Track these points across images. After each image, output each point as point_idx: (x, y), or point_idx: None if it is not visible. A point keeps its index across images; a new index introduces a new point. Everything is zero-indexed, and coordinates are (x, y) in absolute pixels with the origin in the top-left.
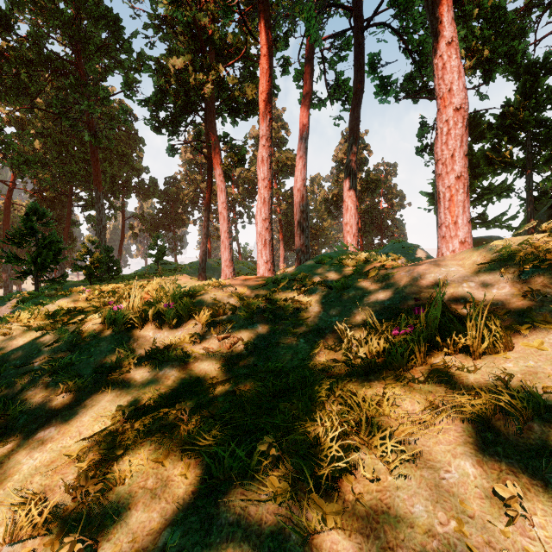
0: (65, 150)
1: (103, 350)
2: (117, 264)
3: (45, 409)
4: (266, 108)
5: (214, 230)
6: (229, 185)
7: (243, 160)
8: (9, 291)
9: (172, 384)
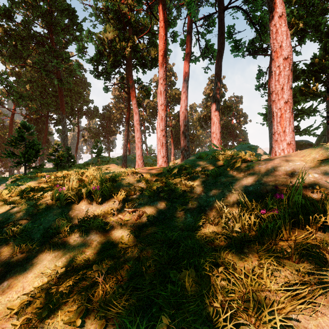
0: (44, 90)
1: (50, 220)
2: (73, 157)
3: (4, 265)
4: (163, 60)
5: (132, 137)
6: (141, 110)
7: (149, 94)
8: (12, 174)
9: (94, 247)
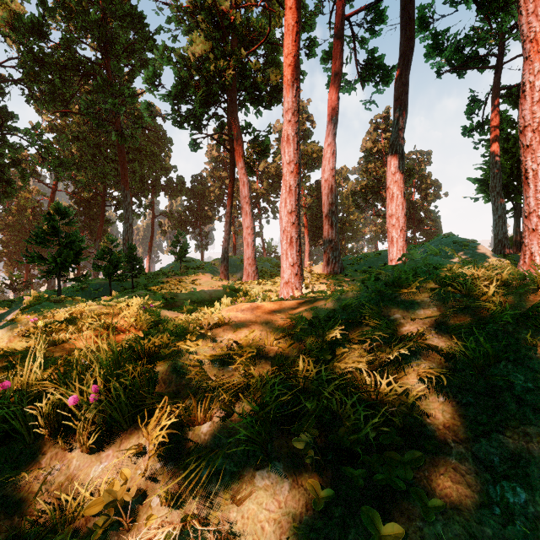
0: (99, 152)
1: None
2: (140, 262)
3: None
4: (293, 74)
5: (239, 226)
6: (254, 180)
7: (267, 151)
8: (52, 286)
9: None
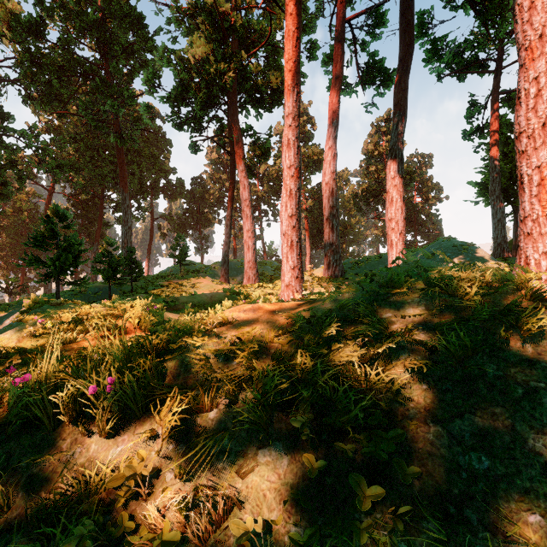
0: (97, 154)
1: None
2: (139, 265)
3: None
4: (293, 79)
5: (239, 229)
6: (254, 183)
7: (267, 154)
8: (49, 290)
9: None
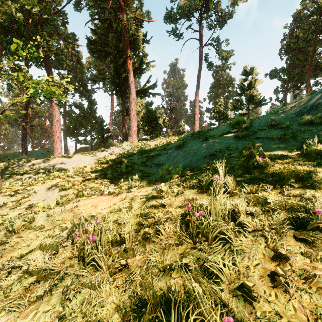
0: None
1: None
2: None
3: None
4: None
5: None
6: None
7: None
8: None
9: None
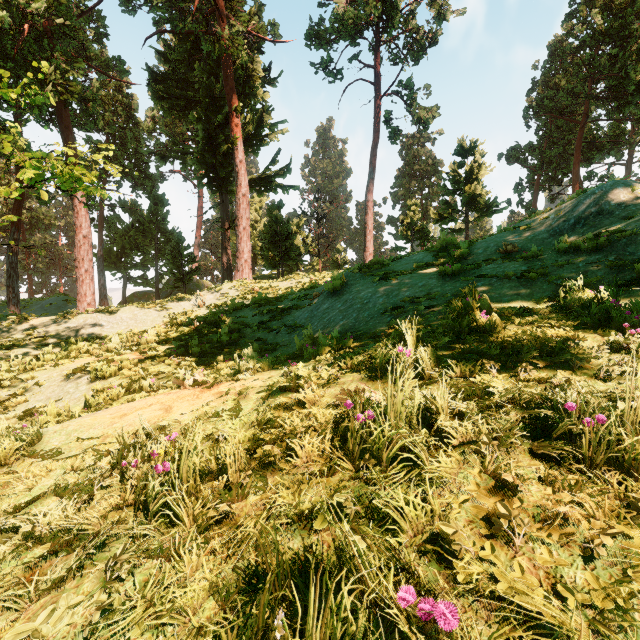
0: None
1: None
2: None
3: None
4: None
5: None
6: None
7: None
8: None
9: None
